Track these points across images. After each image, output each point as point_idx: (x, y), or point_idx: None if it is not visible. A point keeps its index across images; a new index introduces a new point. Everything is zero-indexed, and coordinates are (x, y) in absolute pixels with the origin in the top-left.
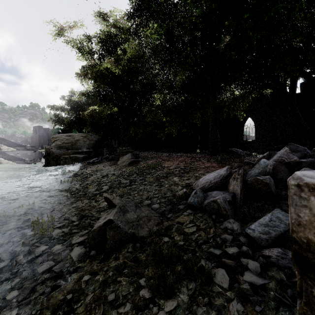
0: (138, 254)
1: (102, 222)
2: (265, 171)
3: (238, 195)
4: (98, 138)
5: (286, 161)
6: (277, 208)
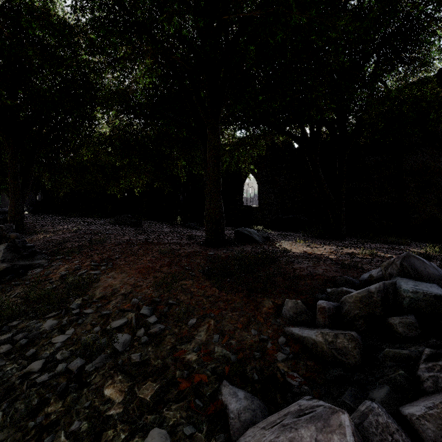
0: None
1: None
2: None
3: None
4: None
5: None
6: None
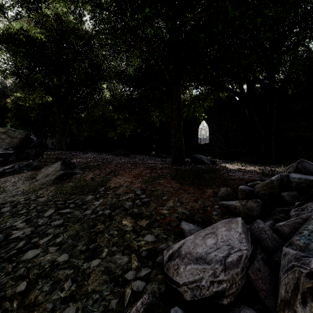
0: None
1: None
2: None
3: None
4: (26, 134)
5: None
6: None
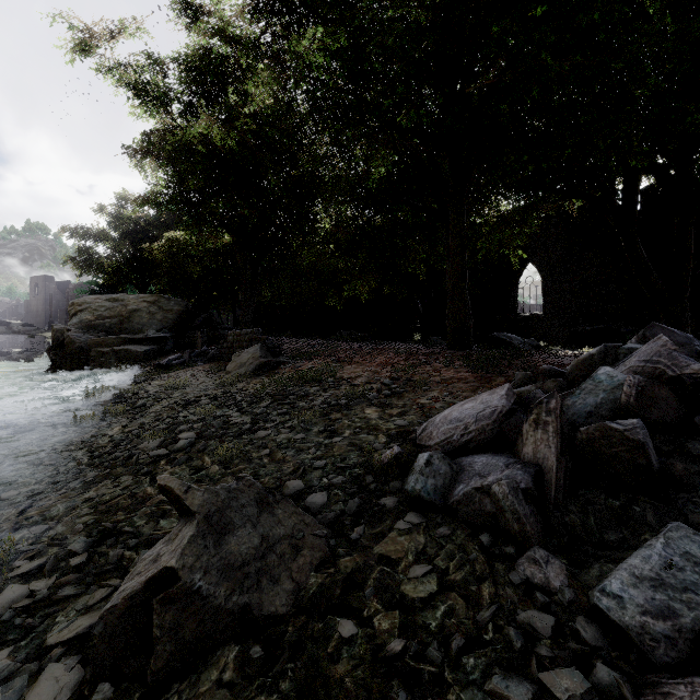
0: (255, 696)
1: (142, 579)
2: (616, 400)
3: (551, 472)
4: (186, 305)
5: (671, 373)
6: (680, 523)
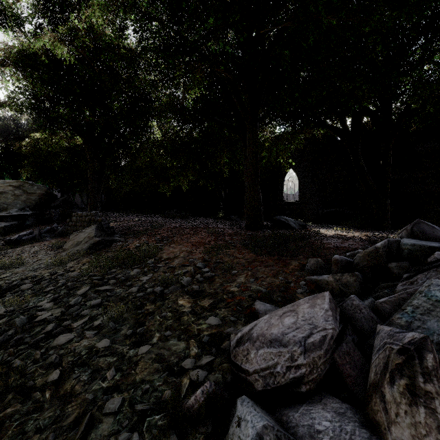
0: None
1: None
2: None
3: None
4: (47, 189)
5: None
6: None
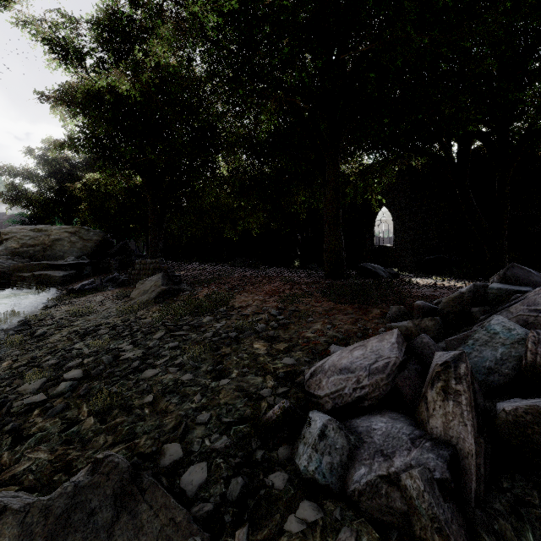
0: None
1: None
2: (519, 357)
3: (470, 458)
4: (104, 235)
5: None
6: None
